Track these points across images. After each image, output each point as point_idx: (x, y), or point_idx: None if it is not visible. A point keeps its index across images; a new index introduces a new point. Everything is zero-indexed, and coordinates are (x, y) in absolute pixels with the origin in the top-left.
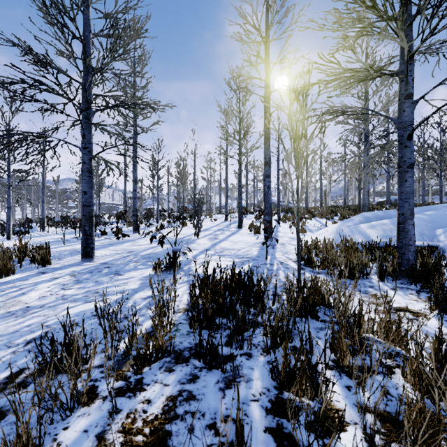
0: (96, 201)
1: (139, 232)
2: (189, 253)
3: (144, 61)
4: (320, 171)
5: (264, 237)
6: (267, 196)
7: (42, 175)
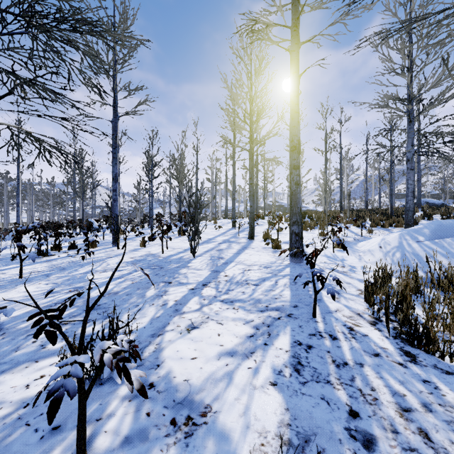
0: (92, 204)
1: (117, 245)
2: (172, 295)
3: (125, 19)
4: (340, 170)
5: (290, 257)
6: (296, 197)
7: (17, 174)
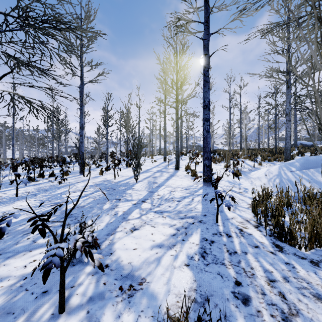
0: (65, 145)
1: (83, 174)
2: (121, 208)
3: (88, 16)
4: (240, 121)
5: (203, 182)
6: (207, 140)
7: (13, 124)
